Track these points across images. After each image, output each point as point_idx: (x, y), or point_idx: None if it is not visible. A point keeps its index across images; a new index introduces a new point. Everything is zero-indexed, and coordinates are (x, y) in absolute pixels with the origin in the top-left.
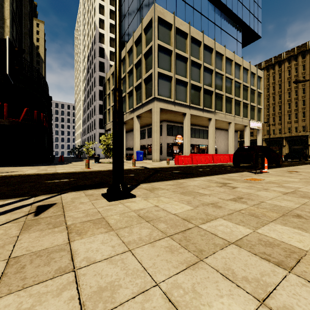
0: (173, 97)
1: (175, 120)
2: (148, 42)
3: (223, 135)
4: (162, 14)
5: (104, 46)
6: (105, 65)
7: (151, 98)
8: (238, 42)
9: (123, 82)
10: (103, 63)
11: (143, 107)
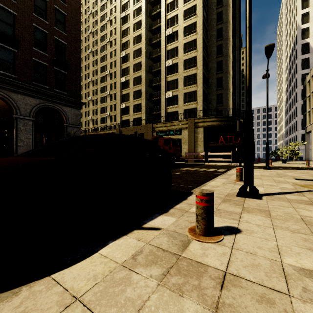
0: None
1: None
2: None
3: None
4: None
5: (309, 40)
6: (310, 59)
7: None
8: None
9: None
10: (308, 58)
11: None
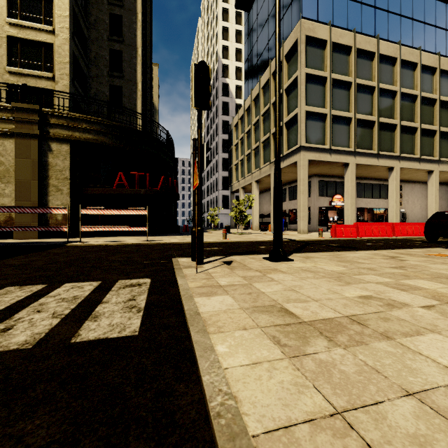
0: (328, 142)
1: (330, 173)
2: (292, 72)
3: (418, 191)
4: (311, 31)
5: (229, 81)
6: (230, 106)
7: (296, 148)
8: (447, 32)
9: (256, 127)
10: (228, 103)
11: (284, 160)
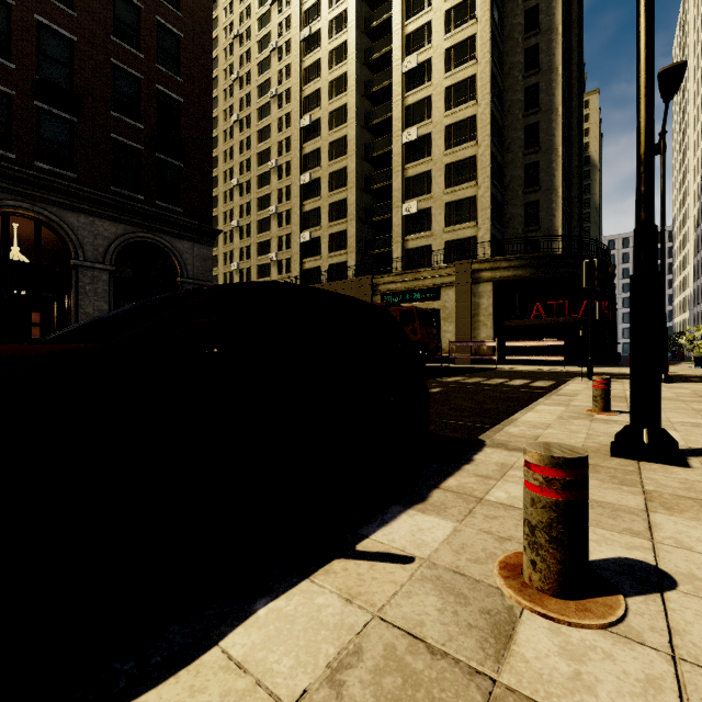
0: None
1: None
2: None
3: None
4: None
5: None
6: None
7: None
8: None
9: None
10: None
11: None
